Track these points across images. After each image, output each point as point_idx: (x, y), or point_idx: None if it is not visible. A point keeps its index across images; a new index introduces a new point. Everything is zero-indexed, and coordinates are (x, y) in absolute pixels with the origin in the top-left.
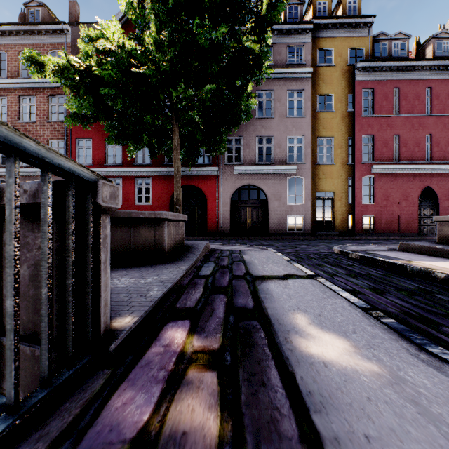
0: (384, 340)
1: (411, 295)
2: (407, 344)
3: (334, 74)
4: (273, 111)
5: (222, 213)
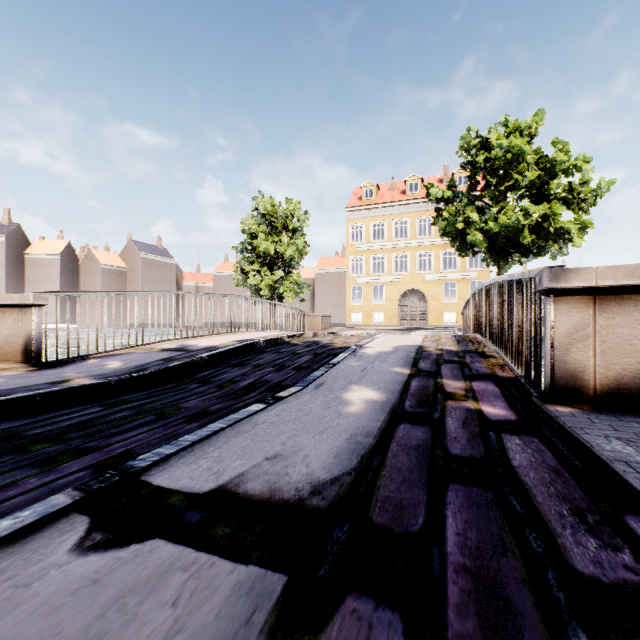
0: (315, 393)
1: (60, 439)
2: (305, 391)
3: None
4: None
5: None
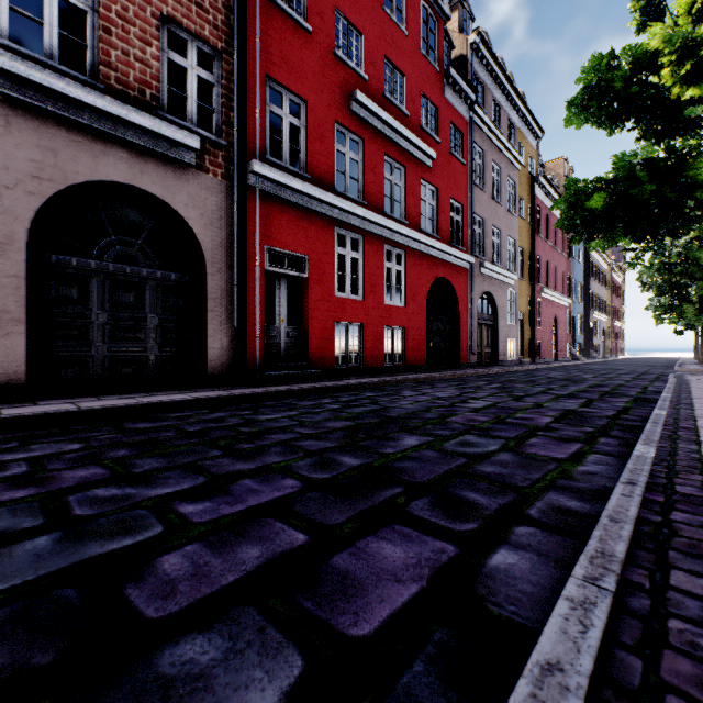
0: None
1: None
2: None
3: (524, 177)
4: (499, 196)
5: (470, 332)
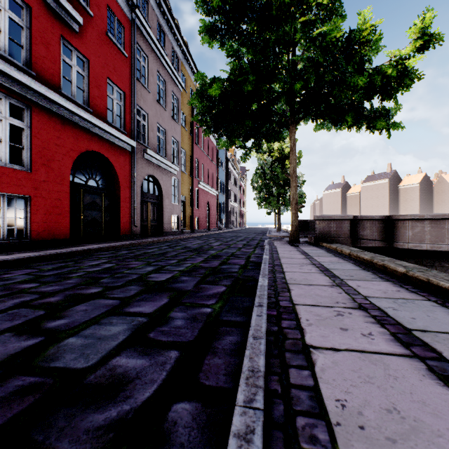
0: None
1: None
2: None
3: (186, 99)
4: (165, 103)
5: (134, 207)
